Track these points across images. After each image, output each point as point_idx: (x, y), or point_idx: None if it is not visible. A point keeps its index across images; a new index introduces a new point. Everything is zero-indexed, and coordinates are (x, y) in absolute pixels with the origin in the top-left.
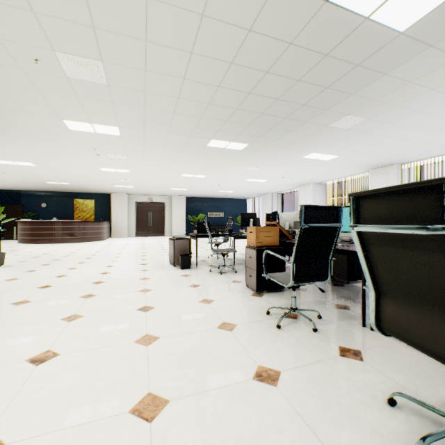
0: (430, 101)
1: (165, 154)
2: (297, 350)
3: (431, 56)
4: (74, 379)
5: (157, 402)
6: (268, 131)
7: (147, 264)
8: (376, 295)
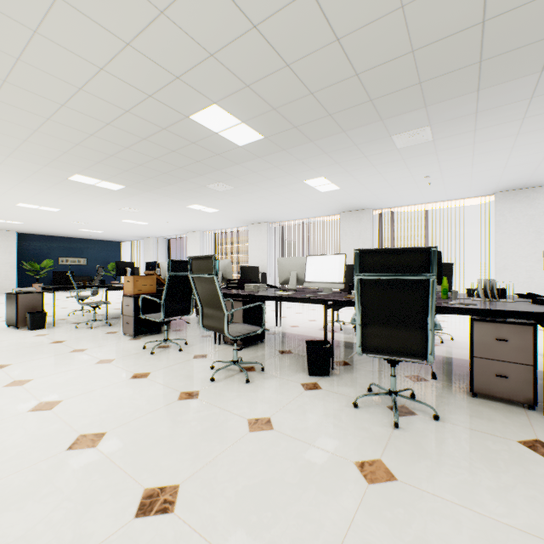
0: (272, 186)
1: None
2: (165, 361)
3: (262, 162)
4: None
5: (52, 403)
6: (148, 179)
7: None
8: (202, 310)
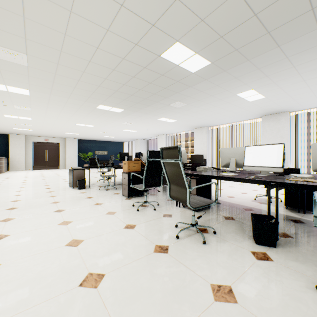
0: (213, 100)
1: (64, 110)
2: (145, 217)
3: (207, 83)
4: (27, 242)
5: (78, 241)
6: (136, 104)
7: (51, 188)
8: (169, 185)
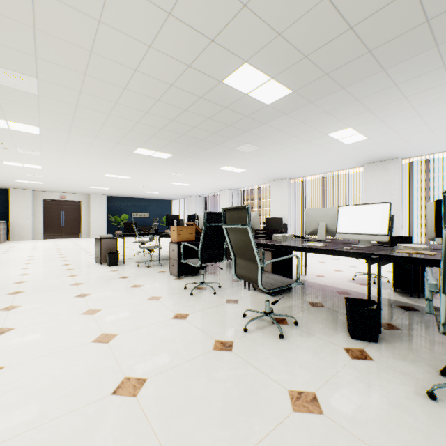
0: (295, 142)
1: (88, 155)
2: (201, 304)
3: (287, 119)
4: (40, 337)
5: (110, 336)
6: (189, 147)
7: (71, 264)
8: (235, 259)
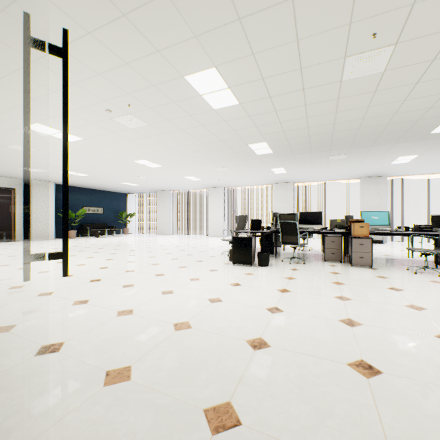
0: (372, 158)
1: (192, 139)
2: None
3: (411, 144)
4: None
5: None
6: (305, 149)
7: (218, 269)
8: None
